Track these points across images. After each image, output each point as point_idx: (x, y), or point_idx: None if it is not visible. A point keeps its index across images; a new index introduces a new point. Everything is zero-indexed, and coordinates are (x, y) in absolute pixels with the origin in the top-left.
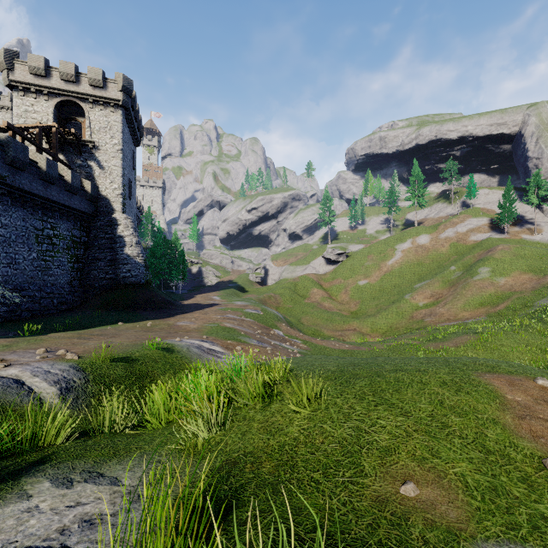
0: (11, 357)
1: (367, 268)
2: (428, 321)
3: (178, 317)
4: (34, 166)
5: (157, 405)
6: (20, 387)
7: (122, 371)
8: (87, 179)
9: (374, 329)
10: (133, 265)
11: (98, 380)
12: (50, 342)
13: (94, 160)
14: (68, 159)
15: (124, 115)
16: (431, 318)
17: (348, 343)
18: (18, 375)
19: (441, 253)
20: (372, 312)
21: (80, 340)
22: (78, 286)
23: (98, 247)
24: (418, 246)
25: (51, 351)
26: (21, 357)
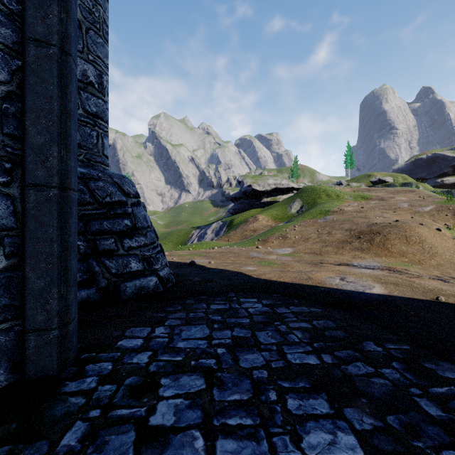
0: None
1: None
2: None
3: None
4: None
5: None
6: None
7: None
8: None
9: None
10: None
11: None
12: None
13: None
14: None
15: None
16: None
17: None
18: None
19: None
20: None
21: None
22: None
23: None
24: None
25: None
26: None
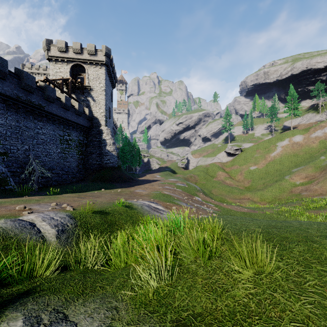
0: (35, 207)
1: (256, 158)
2: (304, 195)
3: (136, 187)
4: (59, 100)
5: (118, 249)
6: (32, 228)
7: (99, 220)
8: (87, 107)
9: (262, 199)
10: (111, 156)
11: (83, 225)
12: (61, 199)
13: (90, 97)
14: (77, 97)
15: (106, 69)
16: (307, 192)
17: (246, 208)
18: (33, 219)
19: (312, 148)
20: (261, 187)
21: (78, 198)
22: (82, 168)
23: (92, 146)
24: (293, 143)
25: (60, 204)
26: (41, 207)
